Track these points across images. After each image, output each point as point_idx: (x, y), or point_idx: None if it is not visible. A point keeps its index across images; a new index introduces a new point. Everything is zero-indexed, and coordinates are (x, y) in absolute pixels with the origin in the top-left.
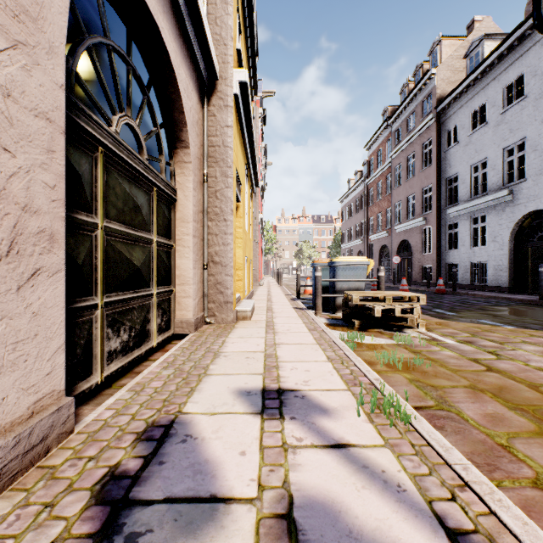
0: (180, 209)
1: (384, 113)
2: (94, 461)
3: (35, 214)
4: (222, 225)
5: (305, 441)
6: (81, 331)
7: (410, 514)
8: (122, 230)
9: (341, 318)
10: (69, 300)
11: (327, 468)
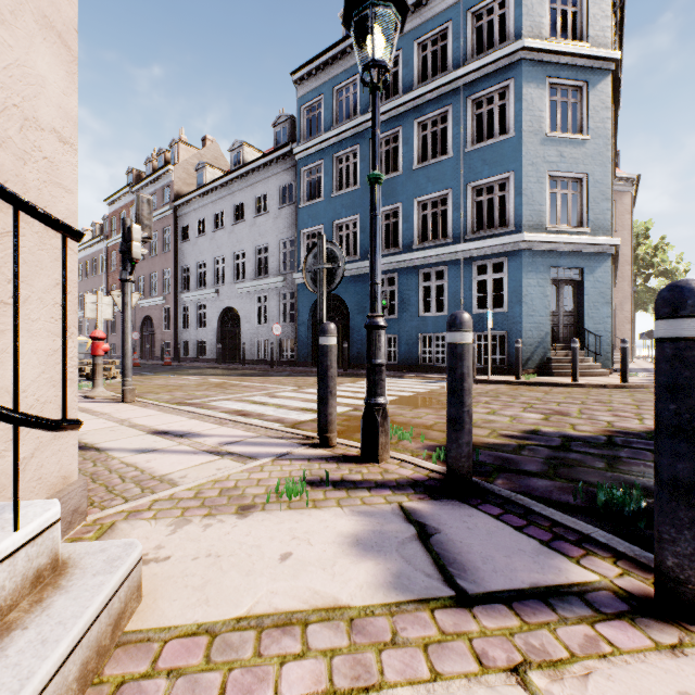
0: None
1: (130, 173)
2: None
3: None
4: None
5: None
6: None
7: None
8: None
9: None
10: None
11: None
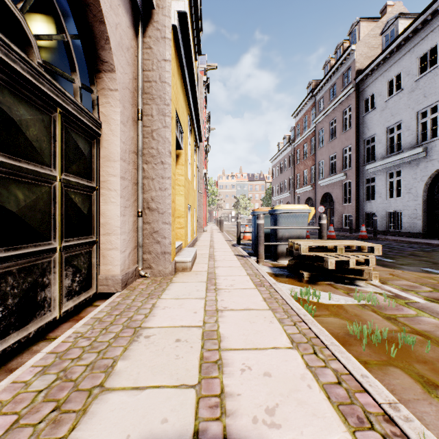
0: (105, 146)
1: (309, 86)
2: None
3: None
4: (159, 168)
5: None
6: None
7: None
8: None
9: (284, 266)
10: None
11: None
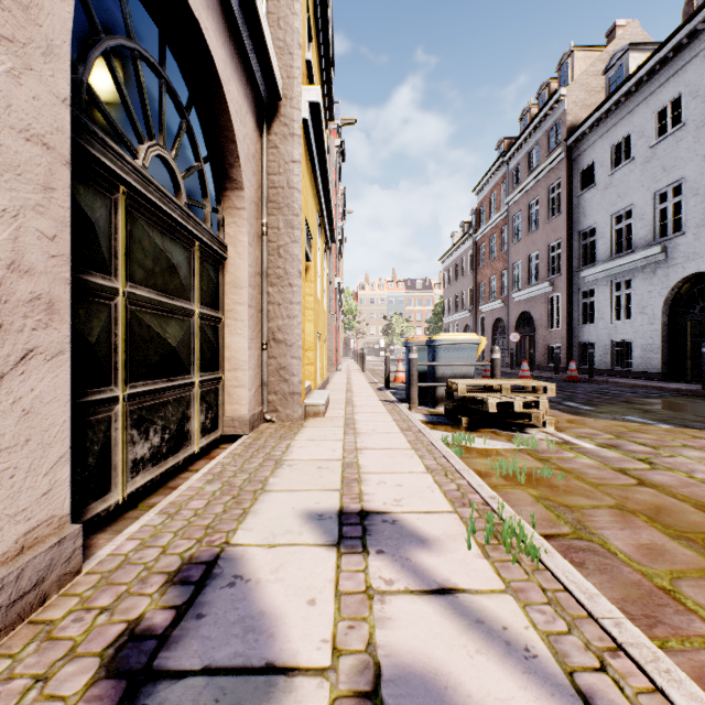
0: (231, 271)
1: (499, 146)
2: (108, 613)
3: (26, 274)
4: (287, 291)
5: (396, 585)
6: (94, 433)
7: (543, 691)
8: (152, 297)
9: (443, 414)
10: (79, 392)
11: (427, 624)
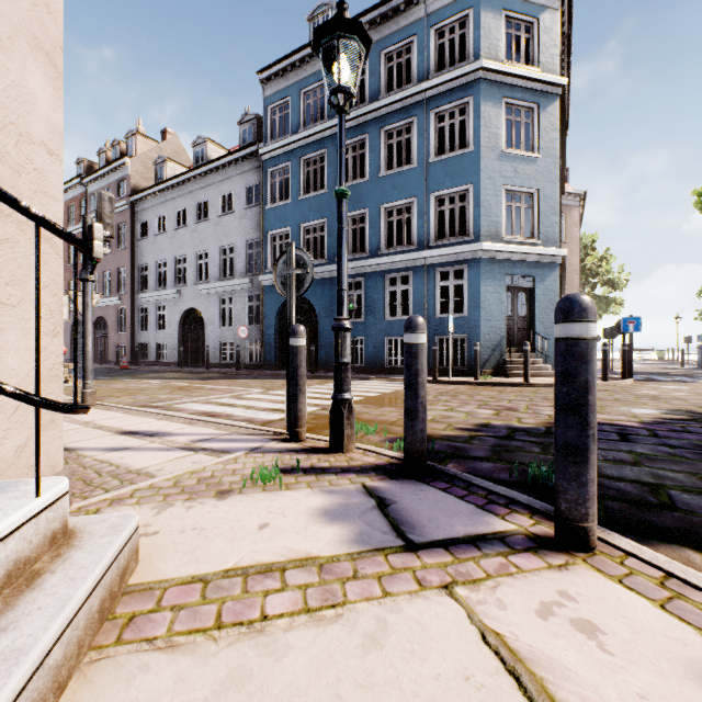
0: None
1: (80, 163)
2: None
3: None
4: None
5: None
6: None
7: None
8: None
9: None
10: None
11: None
